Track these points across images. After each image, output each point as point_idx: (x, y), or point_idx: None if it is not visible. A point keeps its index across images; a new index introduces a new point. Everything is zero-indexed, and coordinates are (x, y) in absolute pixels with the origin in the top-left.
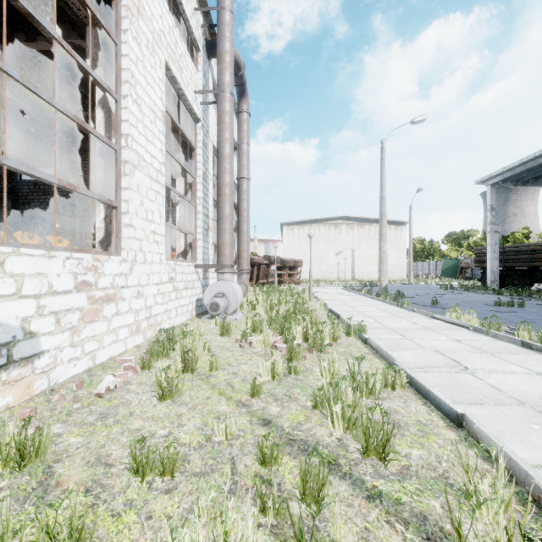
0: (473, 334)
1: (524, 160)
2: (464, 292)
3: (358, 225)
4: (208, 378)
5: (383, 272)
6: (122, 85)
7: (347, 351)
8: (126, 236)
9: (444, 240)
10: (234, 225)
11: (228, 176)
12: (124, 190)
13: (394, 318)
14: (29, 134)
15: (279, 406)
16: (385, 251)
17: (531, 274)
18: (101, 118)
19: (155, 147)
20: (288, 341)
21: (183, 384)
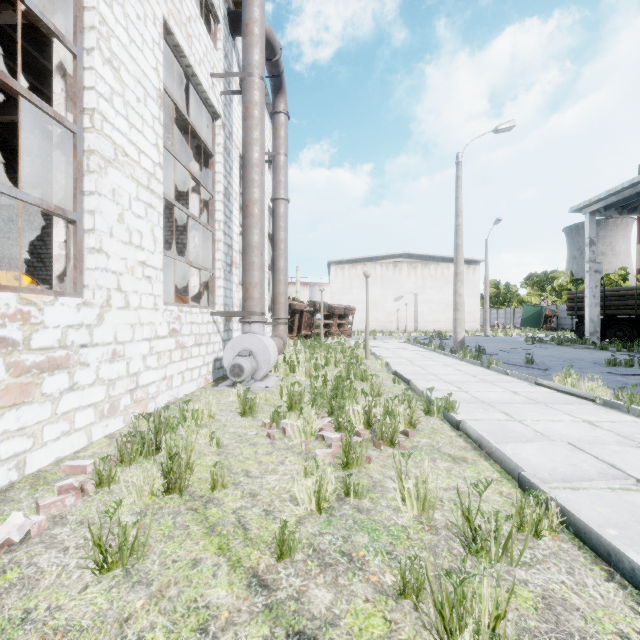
0: (606, 410)
1: (636, 180)
2: (557, 347)
3: (422, 264)
4: (206, 506)
5: (459, 321)
6: (85, 34)
7: (433, 445)
8: (91, 267)
9: (523, 283)
10: (269, 262)
11: (257, 191)
12: (89, 196)
13: (483, 384)
14: (7, 145)
15: (329, 588)
16: (462, 295)
17: (638, 324)
18: (60, 91)
19: (145, 139)
20: (341, 427)
21: (149, 533)
